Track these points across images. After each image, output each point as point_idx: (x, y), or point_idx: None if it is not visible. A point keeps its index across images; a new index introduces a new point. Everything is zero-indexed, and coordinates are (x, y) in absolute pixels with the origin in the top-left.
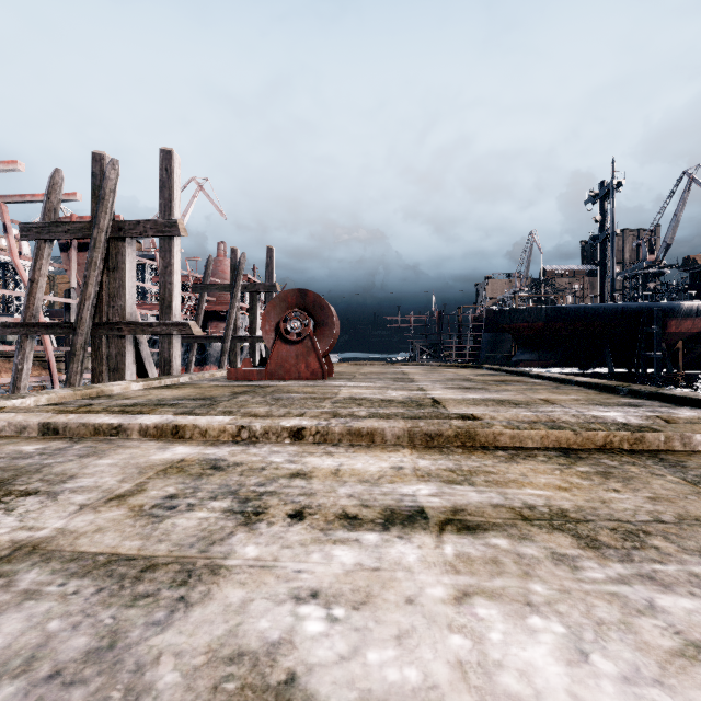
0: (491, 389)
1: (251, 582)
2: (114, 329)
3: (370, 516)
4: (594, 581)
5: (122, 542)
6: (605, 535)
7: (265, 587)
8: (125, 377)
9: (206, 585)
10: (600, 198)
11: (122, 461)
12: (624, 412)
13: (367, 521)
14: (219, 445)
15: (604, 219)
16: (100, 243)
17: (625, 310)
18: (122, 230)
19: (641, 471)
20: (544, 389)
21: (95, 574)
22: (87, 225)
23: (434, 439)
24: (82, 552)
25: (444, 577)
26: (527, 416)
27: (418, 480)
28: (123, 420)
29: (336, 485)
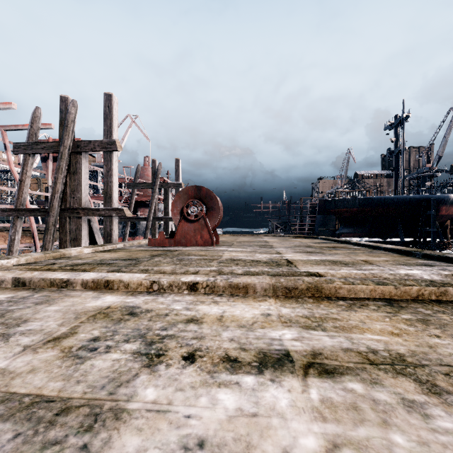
0: (326, 253)
1: (147, 428)
2: (74, 212)
3: (247, 359)
4: (446, 431)
5: (47, 383)
6: (441, 380)
7: (158, 434)
8: (81, 244)
9: (108, 431)
10: (395, 126)
11: (65, 308)
12: (423, 270)
13: (245, 364)
14: (137, 295)
15: (397, 140)
16: (64, 156)
17: (412, 200)
18: (79, 147)
19: (451, 319)
20: (363, 253)
21: (17, 417)
22: (56, 143)
23: (291, 291)
24: (13, 393)
25: (313, 425)
26: (357, 274)
27: (283, 325)
28: (70, 276)
29: (221, 330)
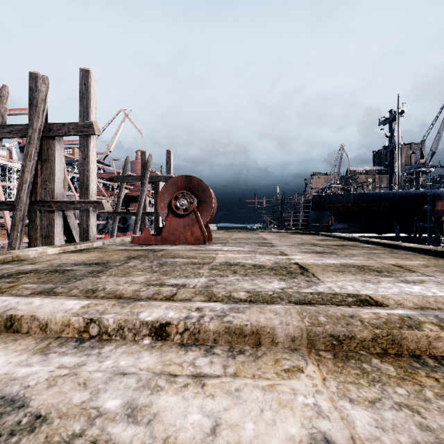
0: (340, 253)
1: None
2: (45, 205)
3: None
4: None
5: None
6: None
7: None
8: (54, 242)
9: None
10: (389, 121)
11: None
12: None
13: None
14: (52, 350)
15: (392, 135)
16: (34, 140)
17: (407, 195)
18: (51, 130)
19: None
20: (384, 253)
21: None
22: (25, 127)
23: (343, 343)
24: None
25: None
26: (440, 301)
27: None
28: None
29: None
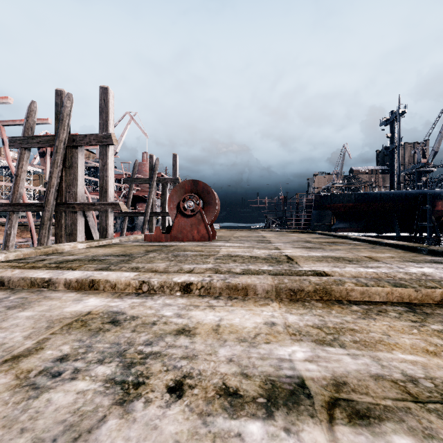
0: (326, 248)
1: None
2: (69, 207)
3: (251, 391)
4: None
5: None
6: None
7: None
8: (77, 239)
9: None
10: (390, 122)
11: (39, 313)
12: (435, 268)
13: (248, 401)
14: (124, 297)
15: (393, 135)
16: (60, 150)
17: (408, 195)
18: (74, 141)
19: None
20: (364, 248)
21: None
22: (52, 137)
23: (296, 294)
24: None
25: None
26: (368, 274)
27: (291, 339)
28: (53, 275)
29: (217, 345)
